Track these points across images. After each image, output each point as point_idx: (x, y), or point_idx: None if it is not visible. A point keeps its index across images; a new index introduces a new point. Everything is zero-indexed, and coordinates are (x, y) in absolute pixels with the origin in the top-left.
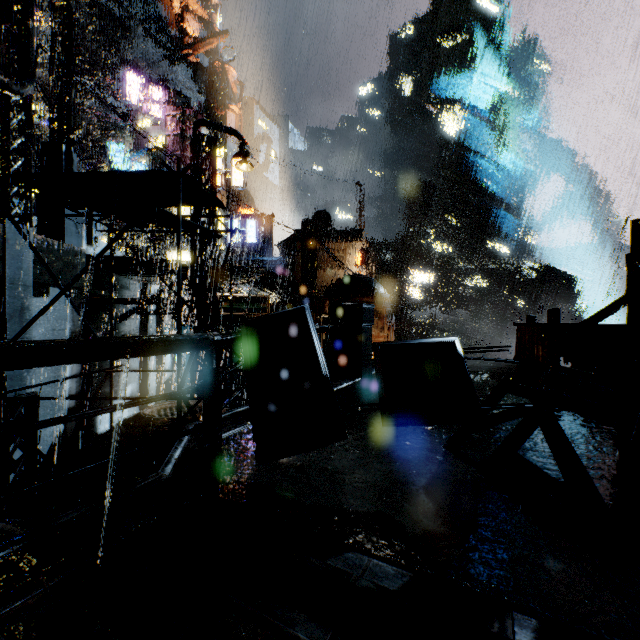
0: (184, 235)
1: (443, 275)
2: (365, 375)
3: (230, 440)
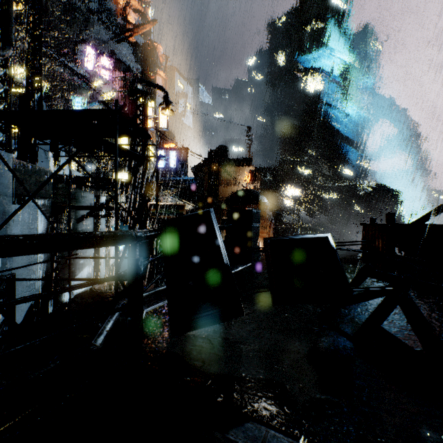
0: (125, 162)
1: (307, 190)
2: (254, 261)
3: (152, 313)
